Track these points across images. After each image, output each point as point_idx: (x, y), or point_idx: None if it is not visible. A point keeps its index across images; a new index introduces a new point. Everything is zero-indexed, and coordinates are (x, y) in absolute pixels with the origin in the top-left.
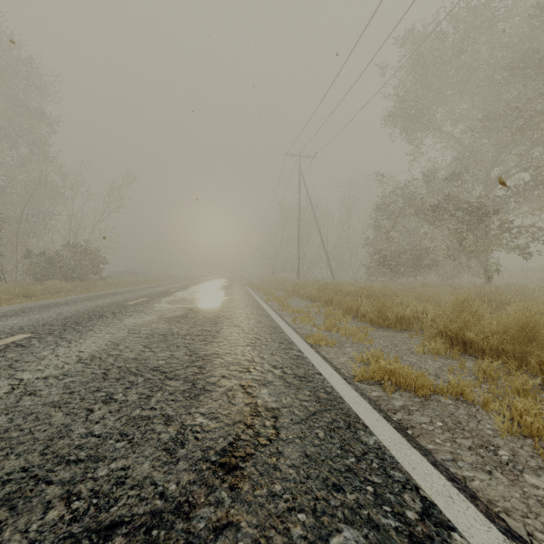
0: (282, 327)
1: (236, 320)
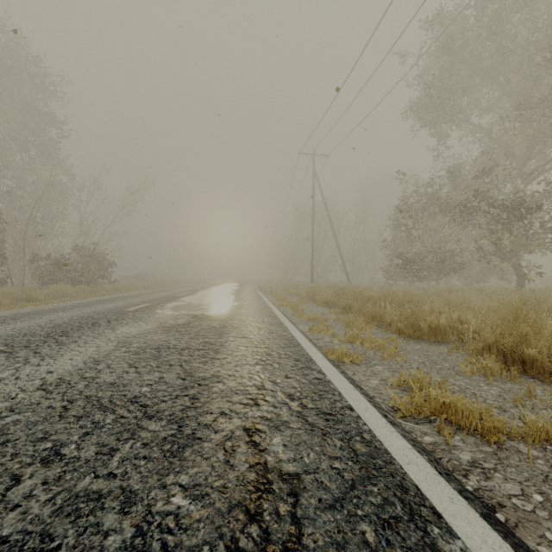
0: (298, 339)
1: (245, 330)
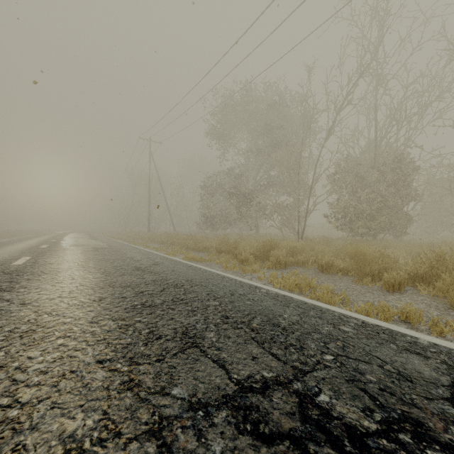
0: (153, 252)
1: (128, 250)
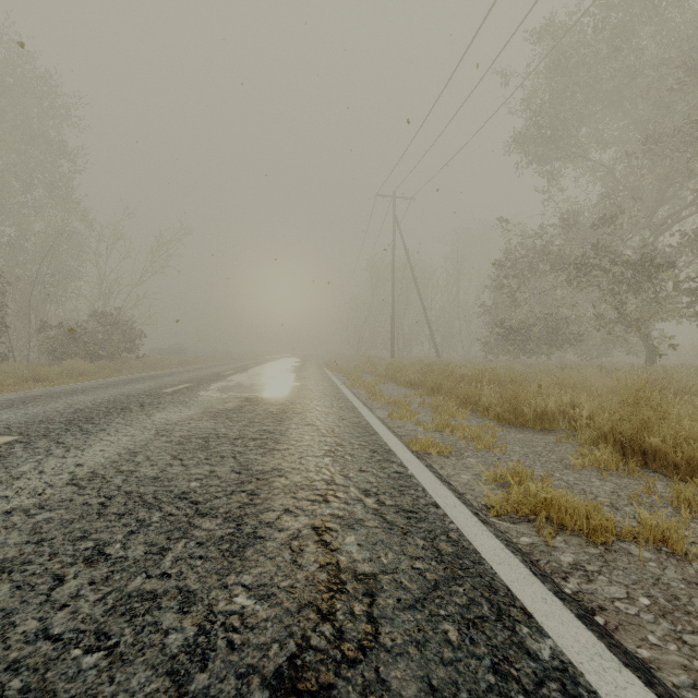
0: (374, 426)
1: (309, 416)
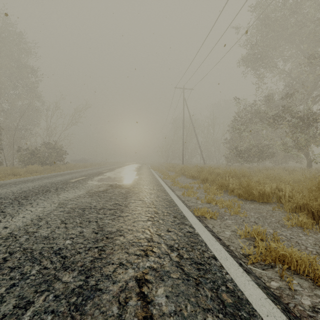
0: (175, 201)
1: (141, 195)
